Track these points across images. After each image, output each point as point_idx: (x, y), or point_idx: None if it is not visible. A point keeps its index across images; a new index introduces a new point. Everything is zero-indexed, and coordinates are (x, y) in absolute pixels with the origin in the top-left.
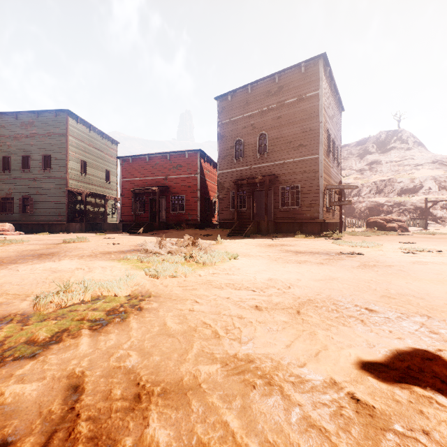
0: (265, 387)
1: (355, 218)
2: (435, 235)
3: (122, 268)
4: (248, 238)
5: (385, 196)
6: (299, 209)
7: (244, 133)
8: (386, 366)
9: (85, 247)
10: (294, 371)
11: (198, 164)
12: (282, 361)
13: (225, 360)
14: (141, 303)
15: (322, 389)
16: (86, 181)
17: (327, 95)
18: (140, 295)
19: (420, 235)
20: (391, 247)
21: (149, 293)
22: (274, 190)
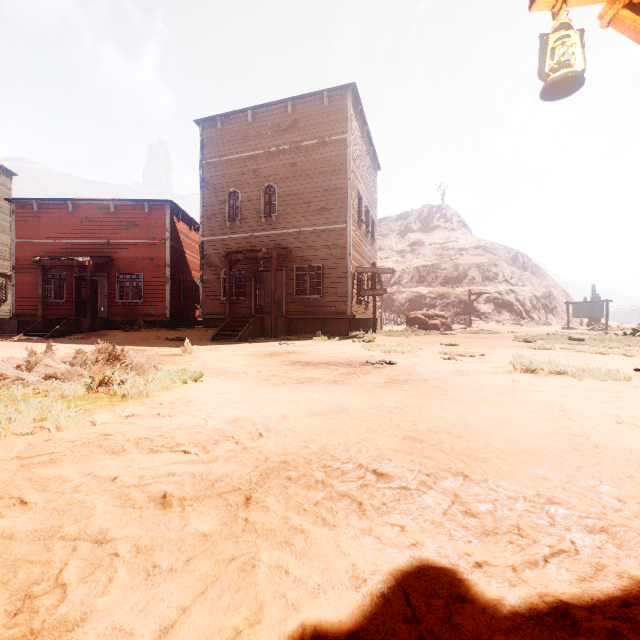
0: None
1: (394, 314)
2: (479, 334)
3: None
4: (243, 343)
5: (428, 286)
6: (322, 300)
7: (243, 181)
8: None
9: None
10: None
11: (167, 224)
12: None
13: None
14: None
15: None
16: None
17: (359, 143)
18: None
19: (463, 334)
20: (431, 351)
21: None
22: (286, 271)
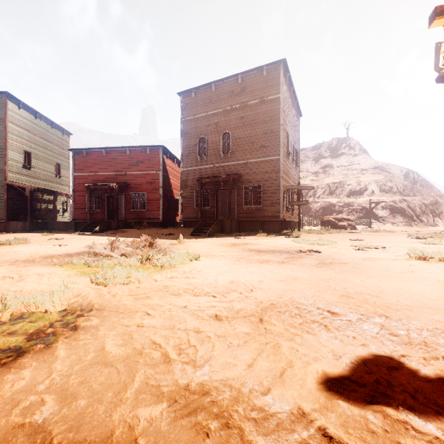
0: (222, 432)
1: (311, 217)
2: (378, 233)
3: (64, 275)
4: (211, 237)
5: (336, 197)
6: (262, 208)
7: (208, 131)
8: (355, 382)
9: (22, 250)
10: (257, 402)
11: (160, 160)
12: (243, 388)
13: (174, 394)
14: (78, 320)
15: (289, 425)
16: (30, 175)
17: (287, 99)
18: (79, 309)
19: (366, 232)
20: (344, 244)
21: (91, 306)
22: (237, 189)
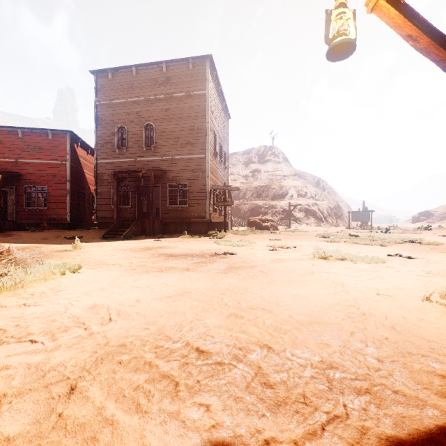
0: None
1: (240, 218)
2: (294, 233)
3: None
4: (127, 240)
5: (263, 200)
6: (188, 208)
7: (128, 120)
8: None
9: None
10: None
11: (68, 149)
12: None
13: None
14: None
15: None
16: None
17: (215, 98)
18: None
19: (285, 232)
20: (262, 245)
21: None
22: (161, 187)
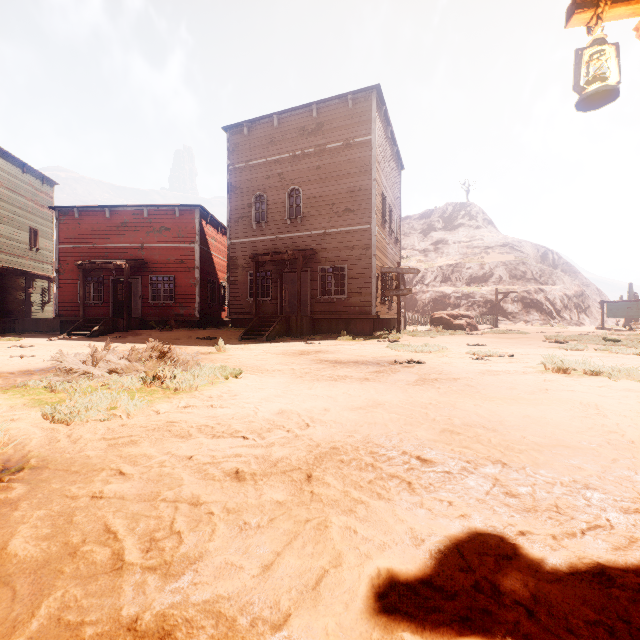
0: None
1: (417, 314)
2: (506, 335)
3: (2, 406)
4: (271, 342)
5: (452, 285)
6: (346, 300)
7: (268, 185)
8: (440, 589)
9: None
10: None
11: (197, 228)
12: (241, 617)
13: None
14: None
15: None
16: None
17: (383, 144)
18: None
19: (490, 334)
20: (458, 351)
21: (24, 462)
22: (311, 272)
